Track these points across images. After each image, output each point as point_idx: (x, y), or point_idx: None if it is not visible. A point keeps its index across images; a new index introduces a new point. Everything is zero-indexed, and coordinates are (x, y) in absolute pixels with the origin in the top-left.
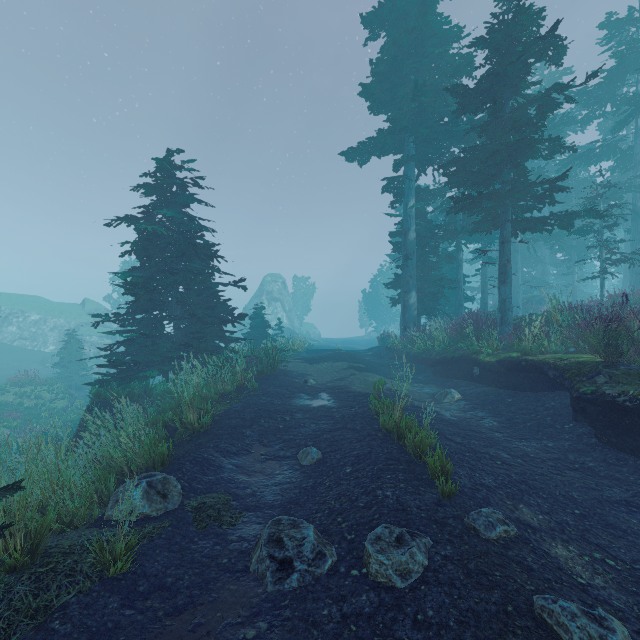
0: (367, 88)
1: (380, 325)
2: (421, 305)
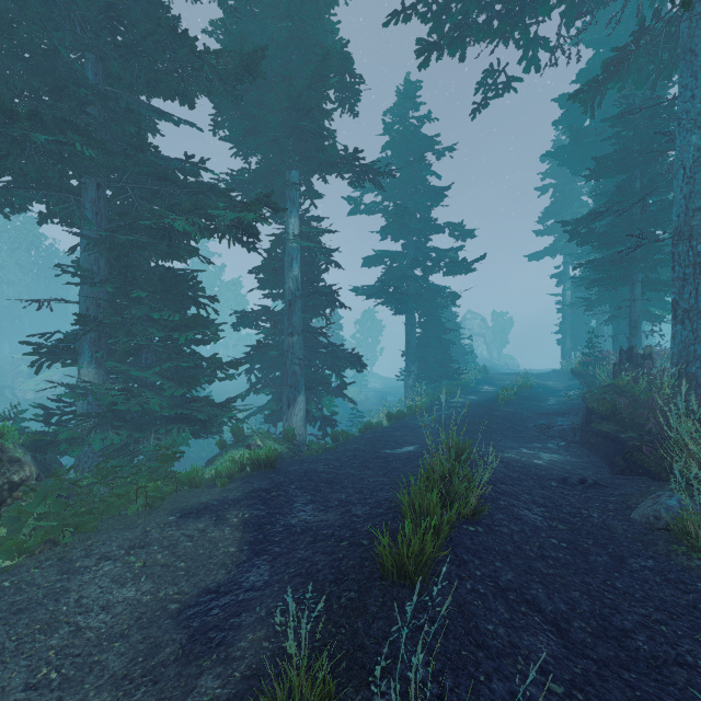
0: (536, 231)
1: None
2: (575, 345)
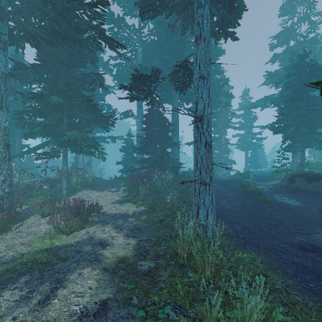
0: None
1: None
2: None
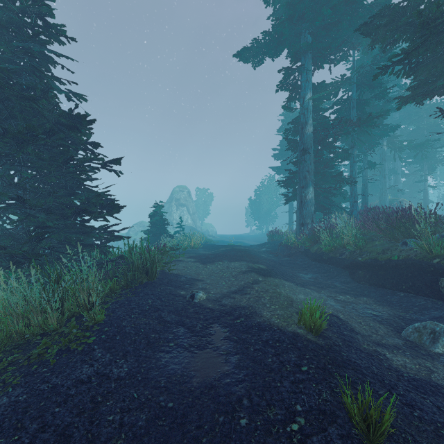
0: None
1: (262, 224)
2: (317, 201)
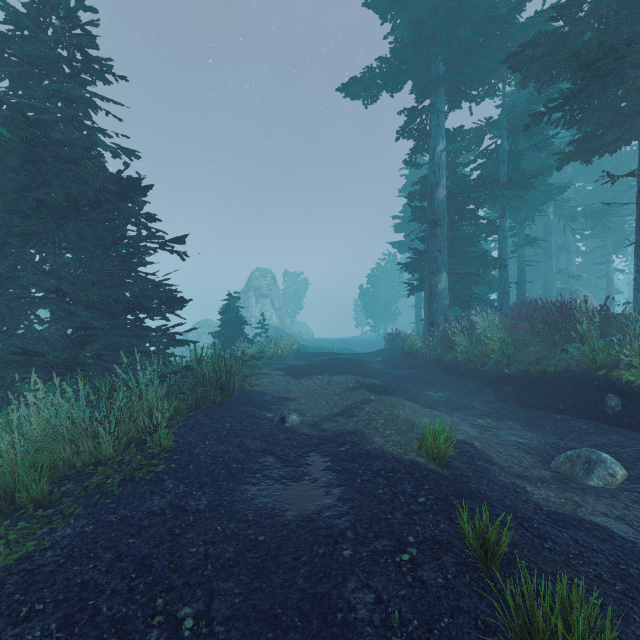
0: None
1: (378, 324)
2: (453, 292)
